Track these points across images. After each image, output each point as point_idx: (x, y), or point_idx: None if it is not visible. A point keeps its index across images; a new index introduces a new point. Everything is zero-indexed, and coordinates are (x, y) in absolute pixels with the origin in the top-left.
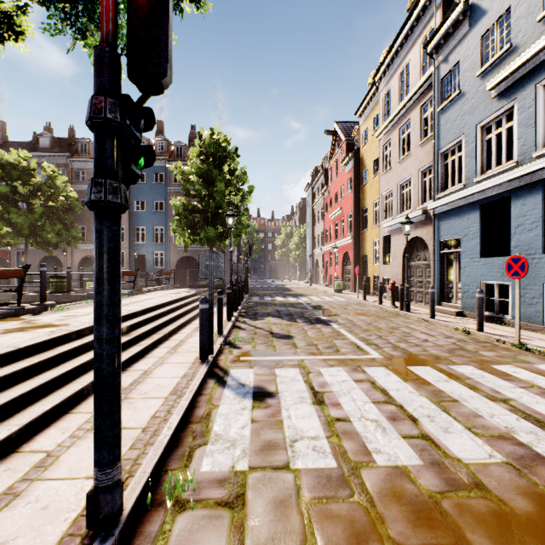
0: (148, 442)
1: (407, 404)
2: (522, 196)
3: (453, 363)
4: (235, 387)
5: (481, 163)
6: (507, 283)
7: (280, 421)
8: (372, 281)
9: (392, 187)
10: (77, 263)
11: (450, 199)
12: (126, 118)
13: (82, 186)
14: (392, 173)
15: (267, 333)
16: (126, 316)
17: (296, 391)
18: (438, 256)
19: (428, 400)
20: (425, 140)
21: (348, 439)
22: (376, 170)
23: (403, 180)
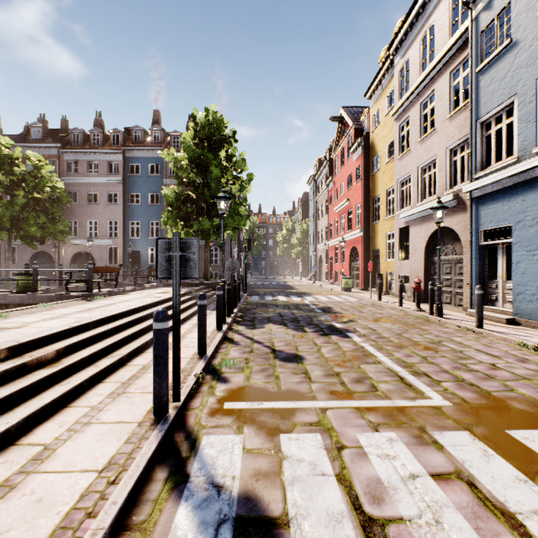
0: None
1: None
2: None
3: None
4: (201, 499)
5: None
6: None
7: None
8: (385, 278)
9: (410, 172)
10: (70, 259)
11: (496, 177)
12: None
13: (74, 178)
14: (411, 155)
15: (268, 351)
16: (65, 331)
17: (326, 516)
18: (477, 249)
19: None
20: (456, 111)
21: None
22: (390, 155)
23: (425, 163)
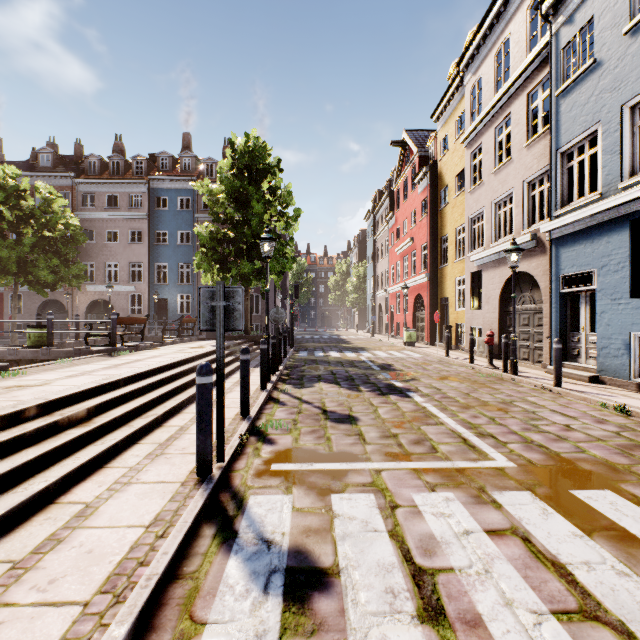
0: None
1: (639, 625)
2: None
3: None
4: (251, 553)
5: (630, 159)
6: None
7: None
8: (454, 331)
9: (483, 207)
10: (85, 308)
11: (578, 216)
12: None
13: (90, 213)
14: (484, 188)
15: (318, 411)
16: (95, 388)
17: (376, 566)
18: (558, 297)
19: None
20: (534, 138)
21: None
22: (460, 187)
23: (499, 197)
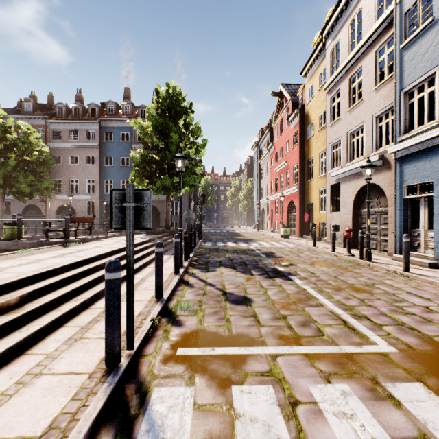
0: None
1: None
2: None
3: None
4: None
5: None
6: None
7: None
8: (318, 227)
9: (340, 137)
10: (55, 211)
11: (419, 139)
12: None
13: (58, 144)
14: (341, 122)
15: (219, 293)
16: (32, 277)
17: None
18: (401, 202)
19: None
20: (381, 83)
21: None
22: (322, 123)
23: (353, 129)
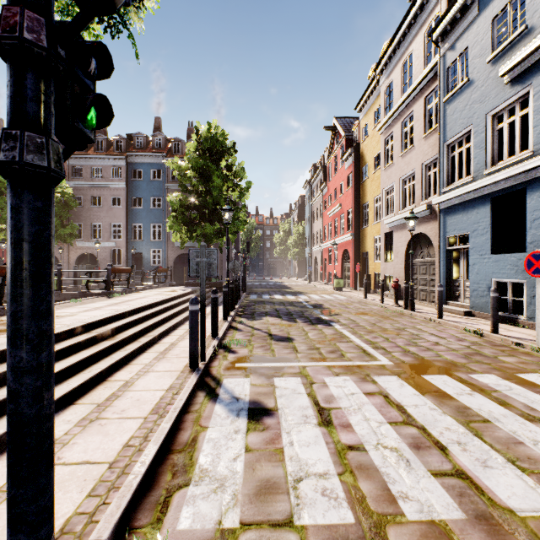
0: (113, 485)
1: (430, 426)
2: (539, 188)
3: (473, 371)
4: (228, 402)
5: (492, 154)
6: (522, 281)
7: (280, 449)
8: (373, 279)
9: (393, 182)
10: (74, 260)
11: (457, 193)
12: (58, 45)
13: (79, 182)
14: (394, 167)
15: (265, 335)
16: (112, 317)
17: (299, 407)
18: (444, 253)
19: (454, 420)
20: (429, 132)
21: (365, 478)
22: (377, 165)
23: (405, 175)
